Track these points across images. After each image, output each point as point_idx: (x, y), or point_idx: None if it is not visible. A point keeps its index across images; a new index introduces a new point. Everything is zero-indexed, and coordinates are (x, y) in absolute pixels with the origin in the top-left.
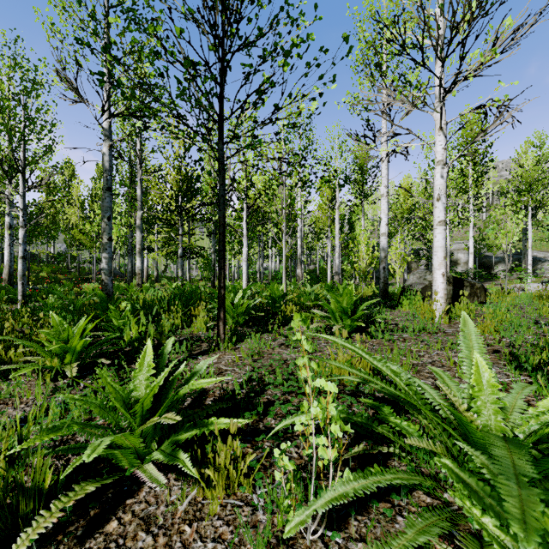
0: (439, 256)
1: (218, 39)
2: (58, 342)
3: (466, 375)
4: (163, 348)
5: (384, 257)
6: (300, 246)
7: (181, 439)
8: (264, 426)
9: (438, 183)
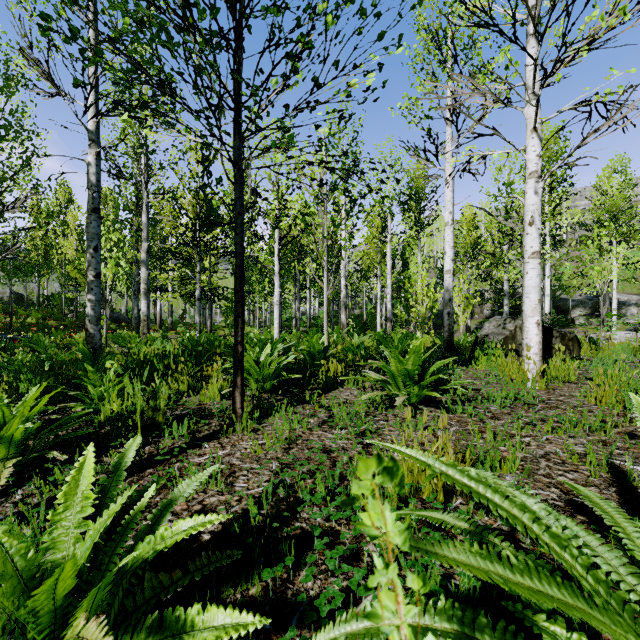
0: (532, 299)
1: None
2: None
3: None
4: (120, 458)
5: (449, 300)
6: (345, 287)
7: None
8: (295, 595)
9: (531, 201)
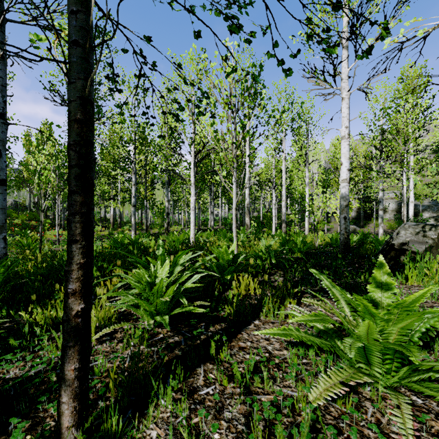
0: None
1: None
2: None
3: None
4: None
5: (345, 206)
6: (248, 195)
7: None
8: None
9: None
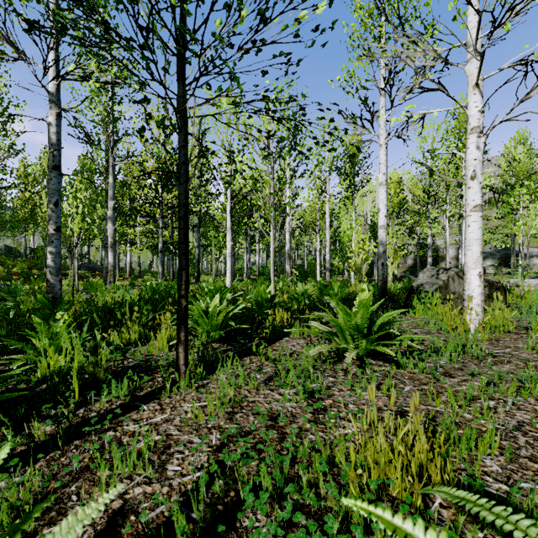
0: (474, 252)
1: None
2: None
3: None
4: None
5: (383, 252)
6: (289, 240)
7: None
8: None
9: (473, 156)
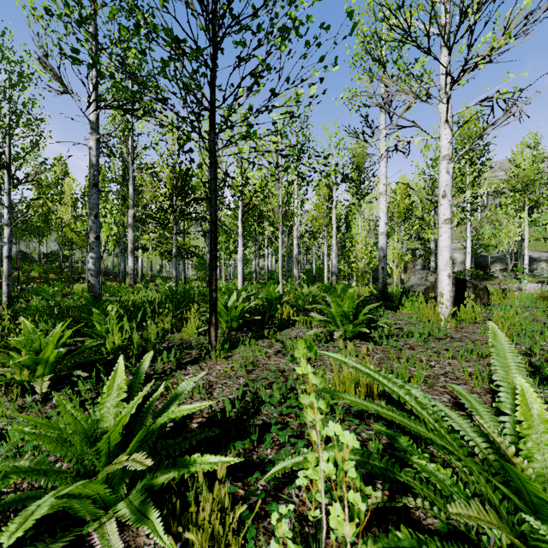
0: (445, 257)
1: (207, 14)
2: (29, 352)
3: (505, 403)
4: (139, 365)
5: (383, 257)
6: (297, 246)
7: (154, 485)
8: (258, 458)
9: (444, 179)
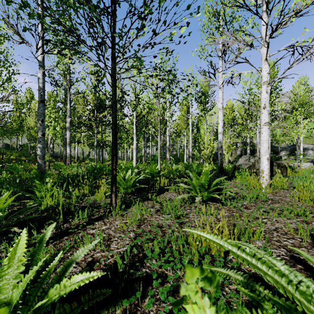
0: (265, 147)
1: None
2: None
3: None
4: (42, 236)
5: (221, 147)
6: (168, 140)
7: None
8: None
9: (264, 96)
